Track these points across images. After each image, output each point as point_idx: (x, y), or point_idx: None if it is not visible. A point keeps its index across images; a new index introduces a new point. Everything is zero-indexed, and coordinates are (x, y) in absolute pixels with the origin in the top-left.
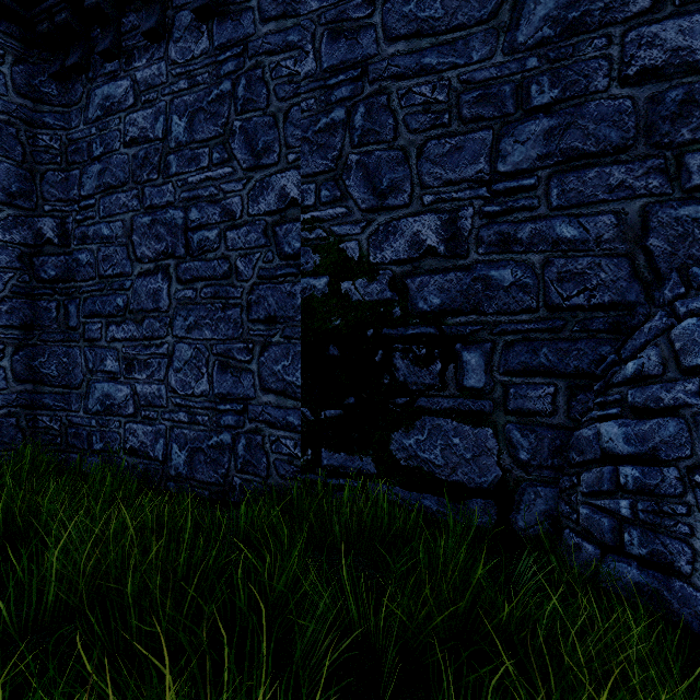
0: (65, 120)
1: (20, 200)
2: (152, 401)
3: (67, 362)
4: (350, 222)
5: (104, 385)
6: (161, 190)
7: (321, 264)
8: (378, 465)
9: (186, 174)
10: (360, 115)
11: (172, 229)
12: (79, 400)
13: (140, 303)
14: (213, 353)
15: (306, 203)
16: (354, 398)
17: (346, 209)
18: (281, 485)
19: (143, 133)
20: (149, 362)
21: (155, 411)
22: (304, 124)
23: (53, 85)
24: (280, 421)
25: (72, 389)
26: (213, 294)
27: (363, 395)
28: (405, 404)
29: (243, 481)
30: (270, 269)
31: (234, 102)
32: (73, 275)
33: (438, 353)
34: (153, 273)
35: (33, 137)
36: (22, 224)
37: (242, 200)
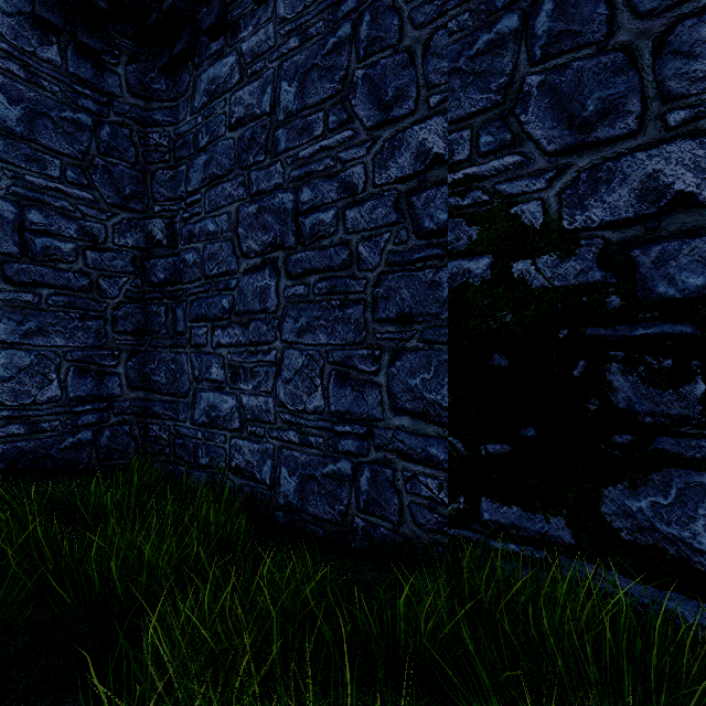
0: (173, 115)
1: (133, 203)
2: (259, 416)
3: (174, 369)
4: (528, 174)
5: (209, 395)
6: (268, 173)
7: (479, 239)
8: (578, 533)
9: (296, 148)
10: (545, 15)
11: (280, 215)
12: (186, 410)
13: (246, 304)
14: (329, 362)
15: (457, 158)
16: (535, 430)
17: (520, 156)
18: (419, 537)
19: (249, 111)
20: (255, 371)
21: (262, 427)
22: (453, 50)
23: (162, 80)
24: (418, 453)
25: (179, 398)
26: (329, 289)
27: (550, 426)
28: (629, 444)
29: (367, 524)
30: (404, 252)
31: (355, 47)
32: (180, 277)
33: (697, 366)
34: (260, 269)
35: (144, 137)
36: (135, 227)
37: (365, 168)
